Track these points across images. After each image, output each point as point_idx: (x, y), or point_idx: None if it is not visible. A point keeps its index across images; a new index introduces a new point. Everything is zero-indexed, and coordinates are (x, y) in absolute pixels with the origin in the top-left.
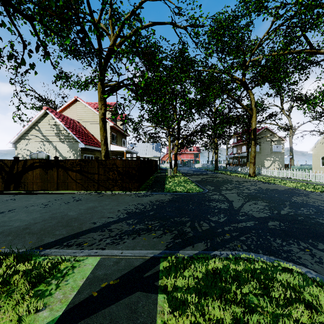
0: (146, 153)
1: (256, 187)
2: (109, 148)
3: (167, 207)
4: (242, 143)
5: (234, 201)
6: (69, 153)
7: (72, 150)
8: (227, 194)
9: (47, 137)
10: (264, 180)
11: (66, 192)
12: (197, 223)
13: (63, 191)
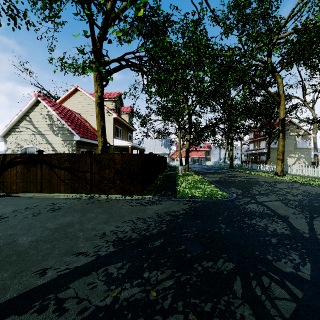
0: (154, 149)
1: (299, 190)
2: (112, 142)
3: (184, 228)
4: (261, 138)
5: (290, 217)
6: (63, 147)
7: (66, 144)
8: (266, 202)
9: (39, 129)
10: (301, 181)
11: (50, 195)
12: (255, 281)
13: (47, 194)
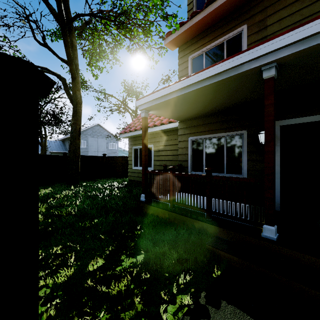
0: None
1: None
2: None
3: None
4: None
5: None
6: None
7: None
8: None
9: None
10: None
11: None
12: None
13: None
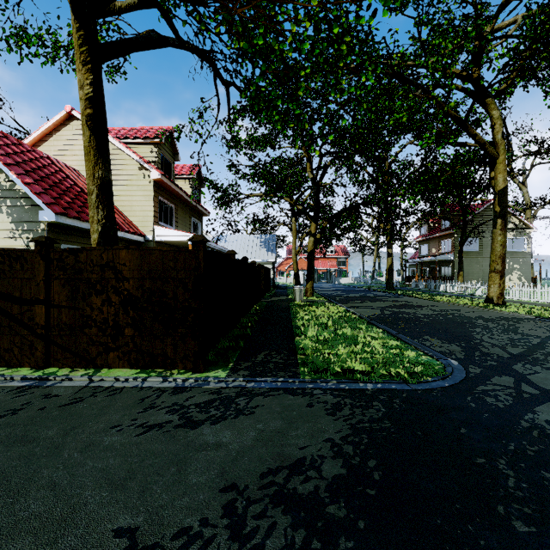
0: (246, 254)
1: None
2: (152, 234)
3: None
4: (443, 233)
5: None
6: (13, 240)
7: (22, 231)
8: None
9: None
10: None
11: None
12: None
13: None
